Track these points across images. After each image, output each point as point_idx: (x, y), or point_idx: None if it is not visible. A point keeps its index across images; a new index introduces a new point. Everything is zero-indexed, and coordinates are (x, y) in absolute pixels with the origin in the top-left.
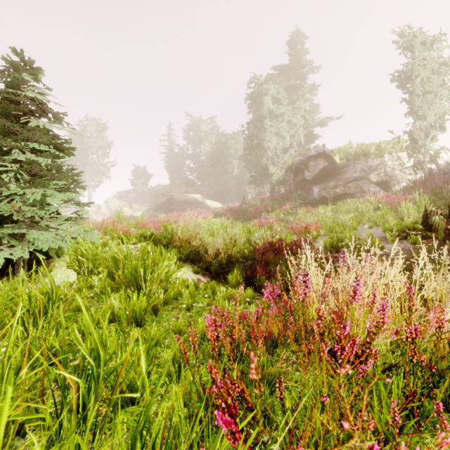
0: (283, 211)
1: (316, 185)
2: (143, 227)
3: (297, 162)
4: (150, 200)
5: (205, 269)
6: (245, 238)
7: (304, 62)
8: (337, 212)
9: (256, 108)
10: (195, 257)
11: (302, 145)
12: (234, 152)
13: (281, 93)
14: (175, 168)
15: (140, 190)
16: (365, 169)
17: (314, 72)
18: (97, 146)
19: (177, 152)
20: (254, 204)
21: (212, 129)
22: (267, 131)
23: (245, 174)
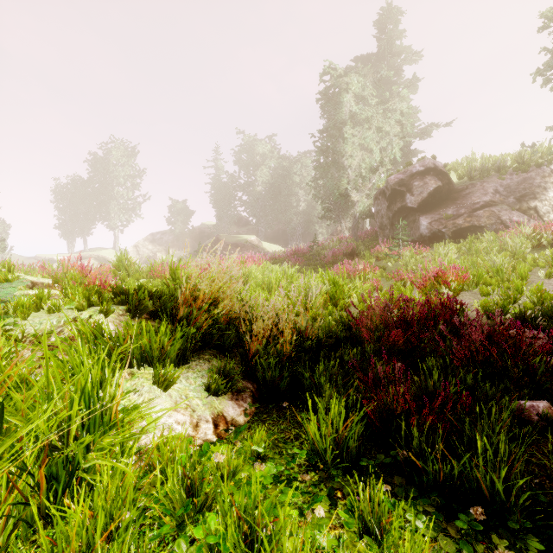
0: (375, 253)
1: (425, 216)
2: (157, 276)
3: (395, 183)
4: (191, 243)
5: (245, 372)
6: (327, 295)
7: (399, 48)
8: (470, 253)
9: (333, 111)
10: (226, 339)
11: (396, 164)
12: (300, 180)
13: (368, 88)
14: (223, 202)
15: (179, 230)
16: (500, 189)
17: (413, 62)
18: (125, 175)
19: (226, 182)
20: (329, 246)
21: (271, 151)
22: (348, 143)
23: (315, 209)
